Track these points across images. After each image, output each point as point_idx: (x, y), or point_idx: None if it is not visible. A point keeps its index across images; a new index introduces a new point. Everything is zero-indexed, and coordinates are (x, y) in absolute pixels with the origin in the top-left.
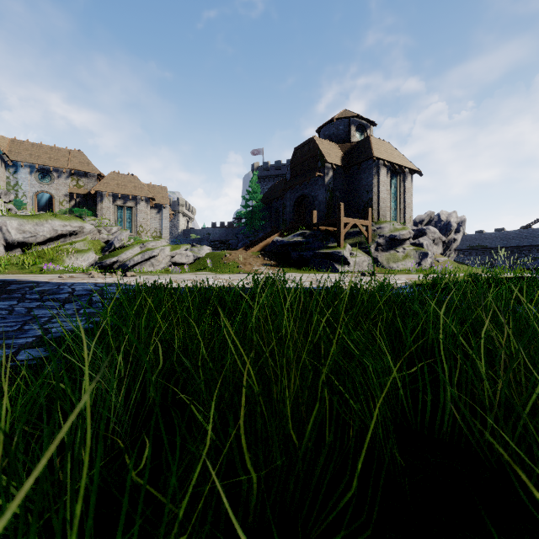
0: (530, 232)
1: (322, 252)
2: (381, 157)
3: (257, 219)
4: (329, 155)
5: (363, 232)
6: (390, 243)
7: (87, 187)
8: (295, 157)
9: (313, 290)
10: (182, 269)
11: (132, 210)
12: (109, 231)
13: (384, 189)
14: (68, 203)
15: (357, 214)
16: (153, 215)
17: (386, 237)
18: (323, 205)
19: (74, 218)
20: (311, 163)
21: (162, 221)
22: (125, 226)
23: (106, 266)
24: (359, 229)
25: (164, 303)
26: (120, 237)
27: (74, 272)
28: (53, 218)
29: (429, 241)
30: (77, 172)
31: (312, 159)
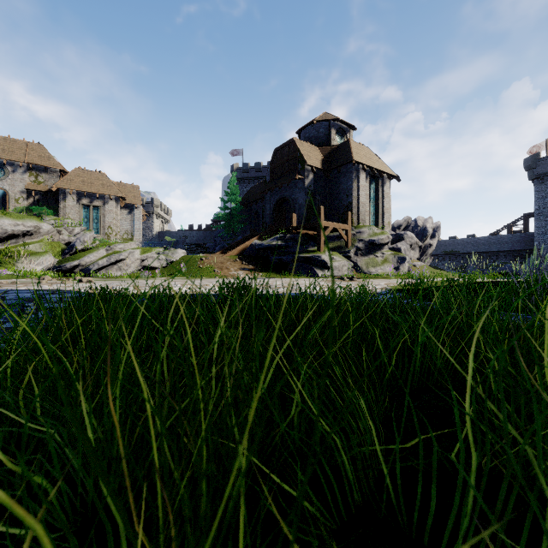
0: (498, 238)
1: (301, 256)
2: (361, 161)
3: (236, 222)
4: (309, 157)
5: (343, 237)
6: (369, 248)
7: (47, 183)
8: (275, 158)
9: (279, 299)
10: (153, 274)
11: (100, 210)
12: (70, 231)
13: (363, 193)
14: (25, 200)
15: (337, 218)
16: (124, 215)
17: (365, 241)
18: (303, 209)
19: (28, 217)
20: (291, 165)
21: (134, 223)
22: (91, 226)
23: (66, 270)
24: (339, 233)
25: (53, 324)
26: (83, 238)
27: (25, 277)
28: (2, 216)
29: (406, 246)
30: (36, 166)
31: (292, 161)
